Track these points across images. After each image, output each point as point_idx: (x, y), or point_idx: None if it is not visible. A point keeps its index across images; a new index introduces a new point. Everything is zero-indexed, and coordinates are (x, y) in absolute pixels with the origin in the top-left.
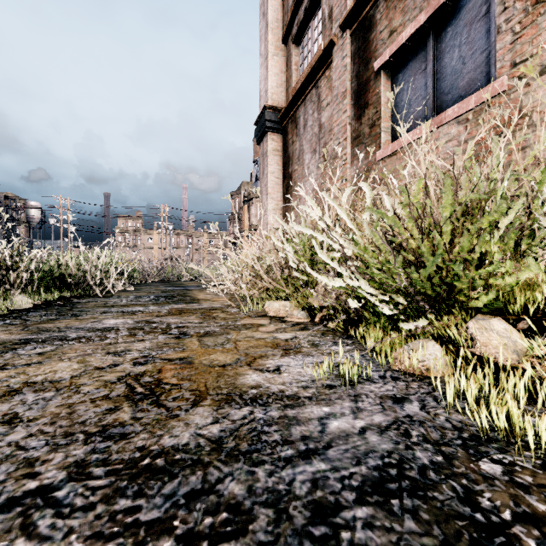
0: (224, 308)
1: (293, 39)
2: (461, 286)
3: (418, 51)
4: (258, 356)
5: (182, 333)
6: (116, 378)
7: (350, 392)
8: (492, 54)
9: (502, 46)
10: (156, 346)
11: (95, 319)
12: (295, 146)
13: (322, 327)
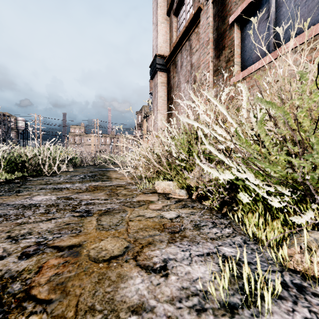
0: (127, 185)
1: (174, 12)
2: None
3: (261, 6)
4: (146, 242)
5: (87, 210)
6: None
7: None
8: None
9: None
10: (57, 228)
11: (29, 195)
12: (175, 79)
13: (198, 204)
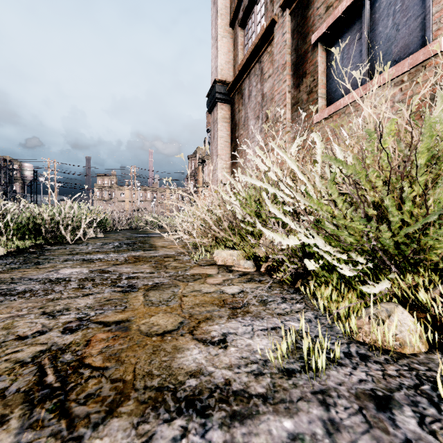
0: (177, 256)
1: (239, 23)
2: (436, 245)
3: (353, 23)
4: (203, 318)
5: (131, 285)
6: (31, 355)
7: (314, 385)
8: (428, 17)
9: (439, 9)
10: (98, 304)
11: (54, 268)
12: (241, 114)
13: (268, 278)
